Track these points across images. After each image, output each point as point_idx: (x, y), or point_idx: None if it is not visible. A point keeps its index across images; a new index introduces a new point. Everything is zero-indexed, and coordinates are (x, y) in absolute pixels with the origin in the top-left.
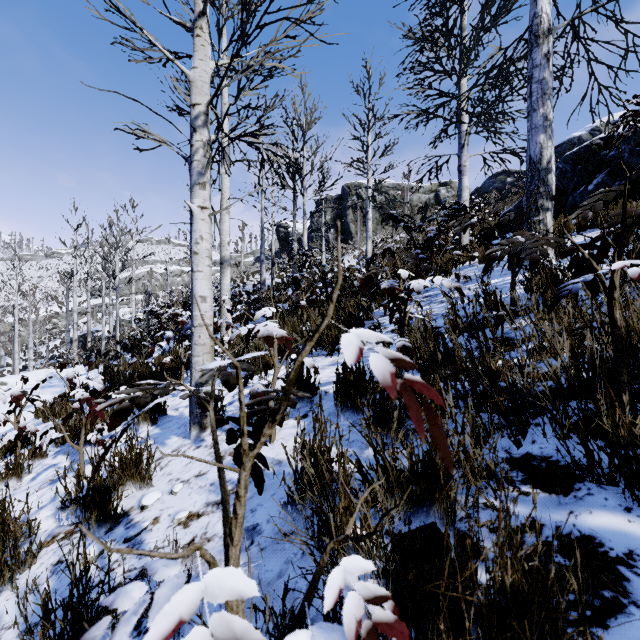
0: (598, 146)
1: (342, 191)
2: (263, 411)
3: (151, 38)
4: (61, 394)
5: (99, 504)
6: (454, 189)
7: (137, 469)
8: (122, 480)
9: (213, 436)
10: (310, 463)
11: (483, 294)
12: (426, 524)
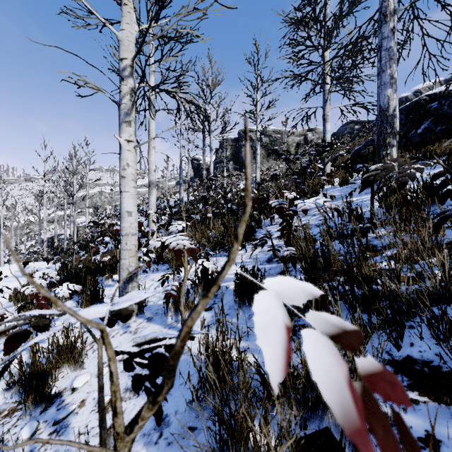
0: (425, 101)
1: (238, 134)
2: (158, 347)
3: (86, 4)
4: (24, 285)
5: (36, 387)
6: (317, 133)
7: (72, 354)
8: (59, 363)
9: (98, 381)
10: (213, 363)
11: (347, 209)
12: (321, 429)
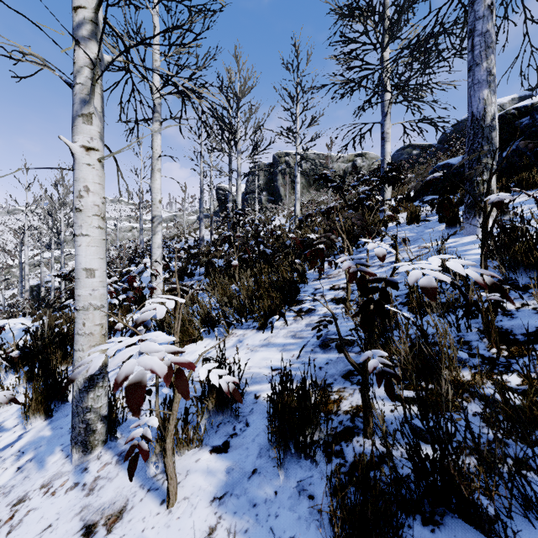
0: (513, 115)
1: (273, 159)
2: None
3: None
4: None
5: None
6: (368, 159)
7: None
8: None
9: None
10: None
11: None
12: None
